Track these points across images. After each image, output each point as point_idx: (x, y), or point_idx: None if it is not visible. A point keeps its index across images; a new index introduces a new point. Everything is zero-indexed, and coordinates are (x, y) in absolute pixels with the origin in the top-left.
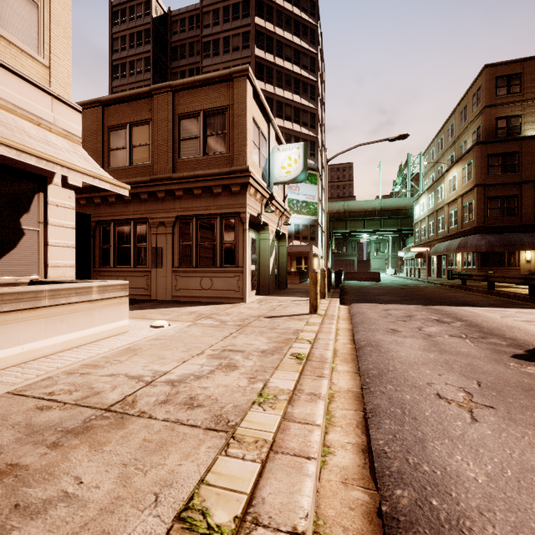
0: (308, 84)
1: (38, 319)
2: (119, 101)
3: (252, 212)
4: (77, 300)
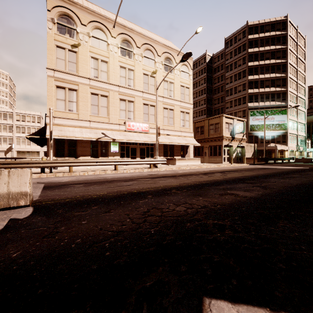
0: (280, 65)
1: (193, 161)
2: (198, 122)
3: (225, 144)
4: (196, 159)
